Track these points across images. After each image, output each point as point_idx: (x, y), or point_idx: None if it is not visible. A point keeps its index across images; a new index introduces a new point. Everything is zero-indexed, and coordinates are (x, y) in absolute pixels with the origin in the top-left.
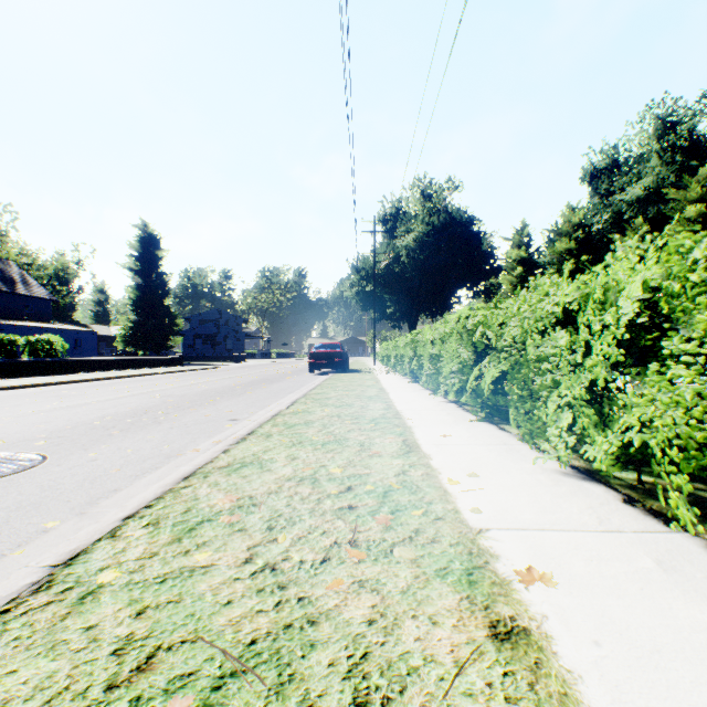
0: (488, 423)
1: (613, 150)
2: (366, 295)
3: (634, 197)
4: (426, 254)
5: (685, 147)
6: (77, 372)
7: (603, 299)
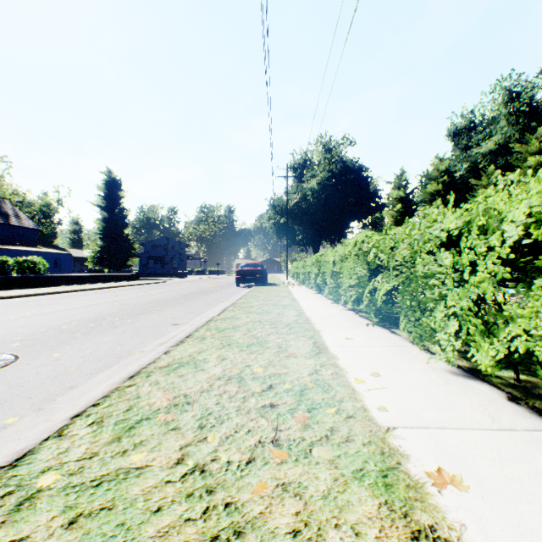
0: (381, 327)
1: (471, 114)
2: (280, 226)
3: (487, 150)
4: (327, 194)
5: (526, 112)
6: (56, 286)
7: (487, 225)
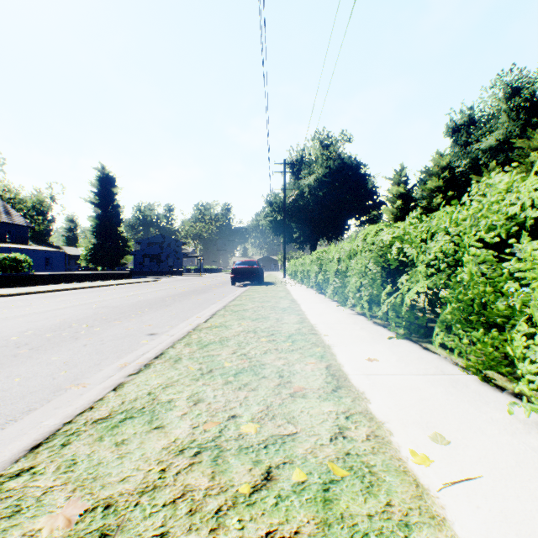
0: (408, 341)
1: (470, 111)
2: (277, 223)
3: (488, 146)
4: (324, 191)
5: (527, 107)
6: (40, 285)
7: None
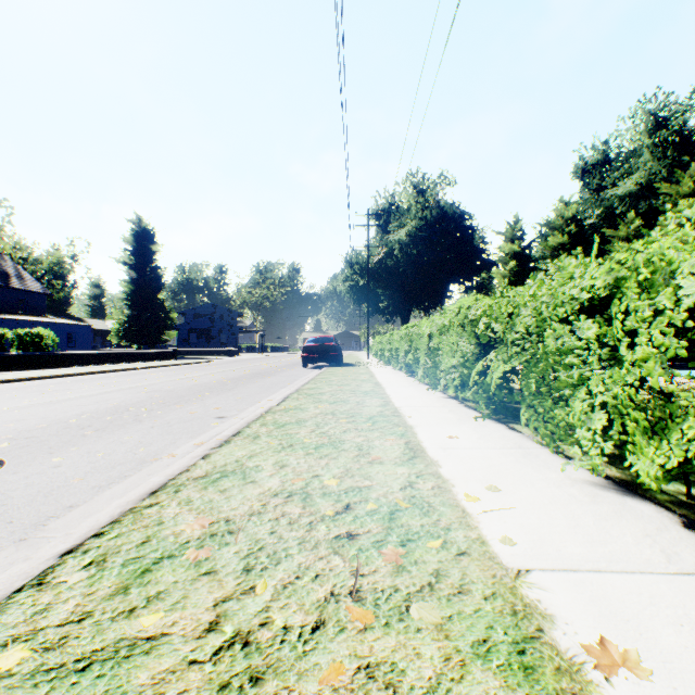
0: (496, 422)
1: (604, 146)
2: (359, 289)
3: (626, 191)
4: (419, 249)
5: (676, 142)
6: (68, 366)
7: (649, 281)
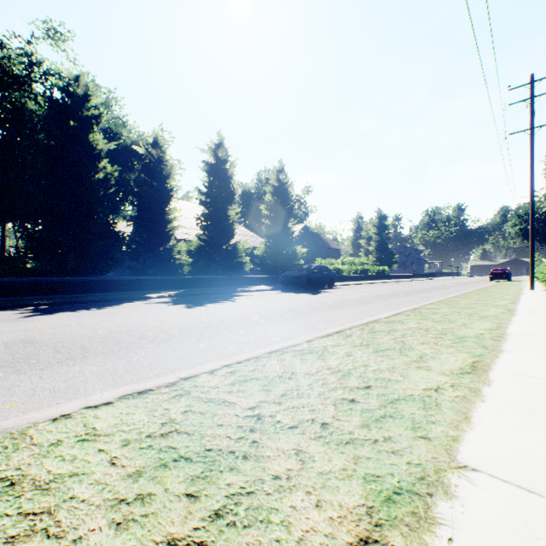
0: None
1: None
2: (527, 231)
3: None
4: None
5: None
6: (391, 279)
7: None
